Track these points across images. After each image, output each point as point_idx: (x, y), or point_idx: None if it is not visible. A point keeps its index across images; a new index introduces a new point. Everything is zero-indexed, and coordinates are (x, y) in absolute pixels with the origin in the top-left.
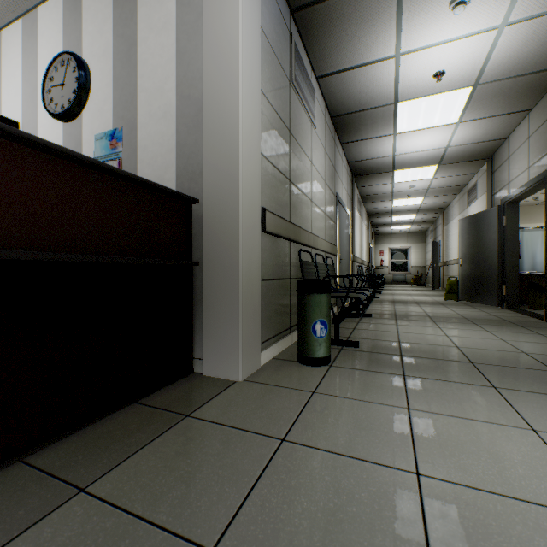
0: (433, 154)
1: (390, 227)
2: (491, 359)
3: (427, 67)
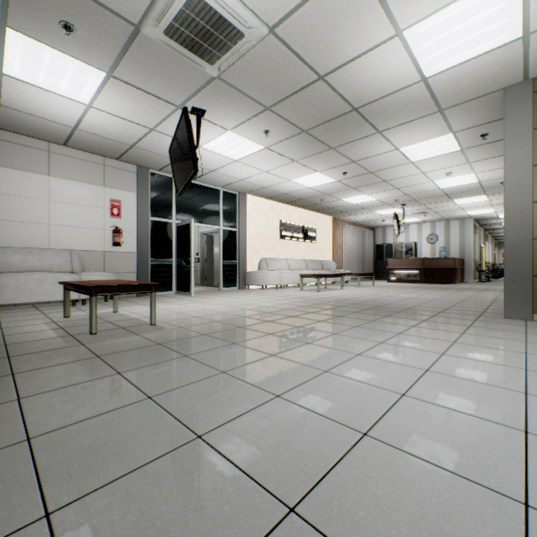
0: None
1: None
2: None
3: None
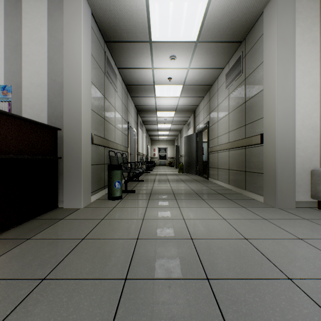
0: (172, 107)
1: (158, 137)
2: (181, 192)
3: (165, 75)
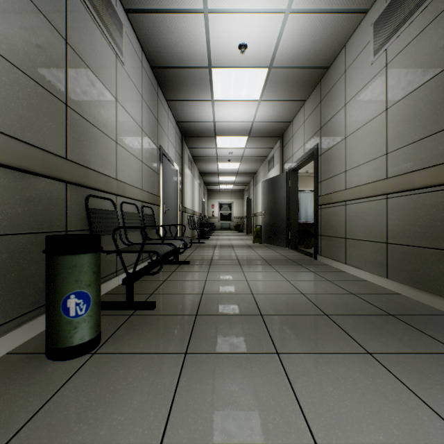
0: (244, 126)
1: (218, 186)
2: (278, 306)
3: (233, 36)
